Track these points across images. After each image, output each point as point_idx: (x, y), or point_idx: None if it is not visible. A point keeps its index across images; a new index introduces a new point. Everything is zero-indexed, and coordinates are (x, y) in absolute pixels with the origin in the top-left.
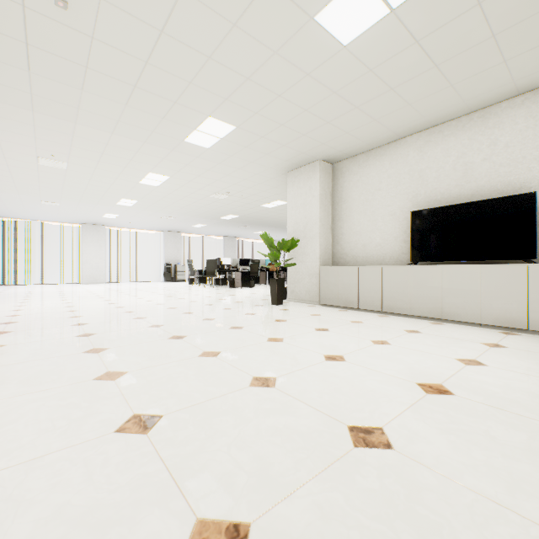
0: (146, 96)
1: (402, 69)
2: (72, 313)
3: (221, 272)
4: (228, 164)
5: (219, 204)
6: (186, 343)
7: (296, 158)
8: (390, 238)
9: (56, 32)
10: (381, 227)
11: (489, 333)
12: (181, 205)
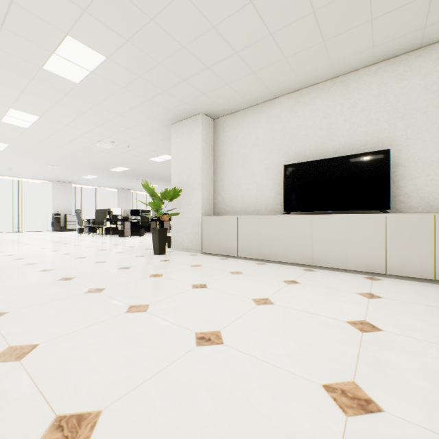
0: None
1: (283, 8)
2: None
3: (113, 222)
4: (107, 108)
5: (106, 154)
6: None
7: (179, 109)
8: (265, 190)
9: None
10: (258, 180)
11: (357, 280)
12: (64, 153)
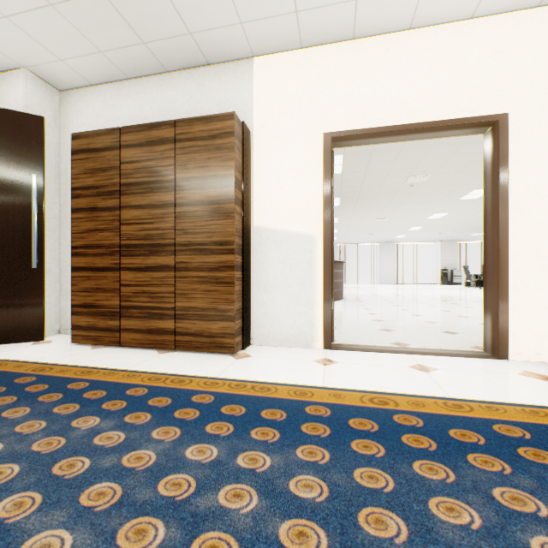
0: (437, 193)
1: None
2: (397, 295)
3: None
4: None
5: None
6: (459, 305)
7: None
8: None
9: (406, 190)
10: None
11: None
12: (456, 225)
